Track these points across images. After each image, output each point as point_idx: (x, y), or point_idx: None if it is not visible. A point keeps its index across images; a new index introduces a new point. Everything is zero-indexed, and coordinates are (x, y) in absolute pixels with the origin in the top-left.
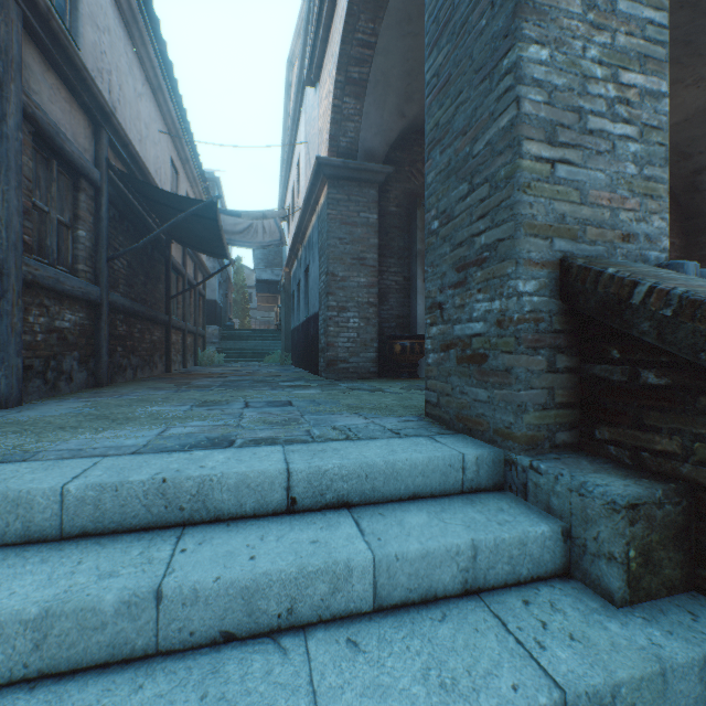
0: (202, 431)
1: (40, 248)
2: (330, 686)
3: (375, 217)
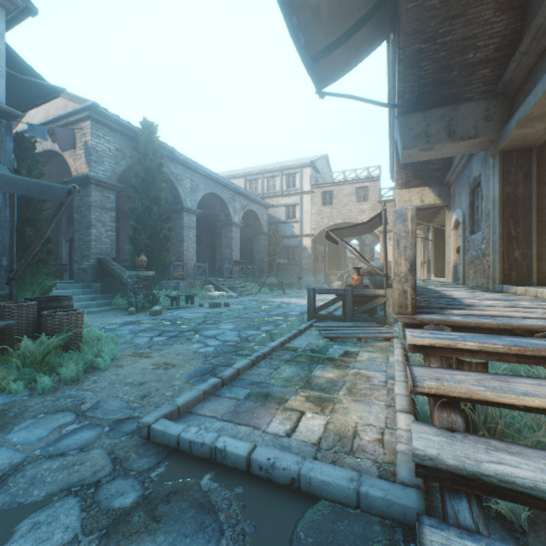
0: None
1: None
2: None
3: None
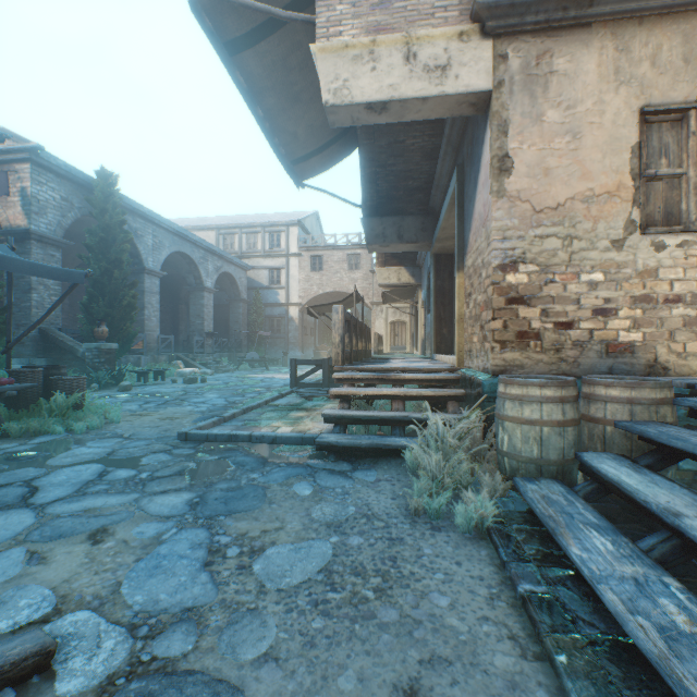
0: None
1: None
2: None
3: None
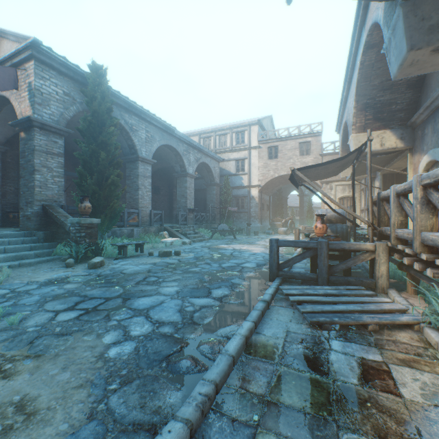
0: None
1: None
2: (4, 246)
3: (0, 165)
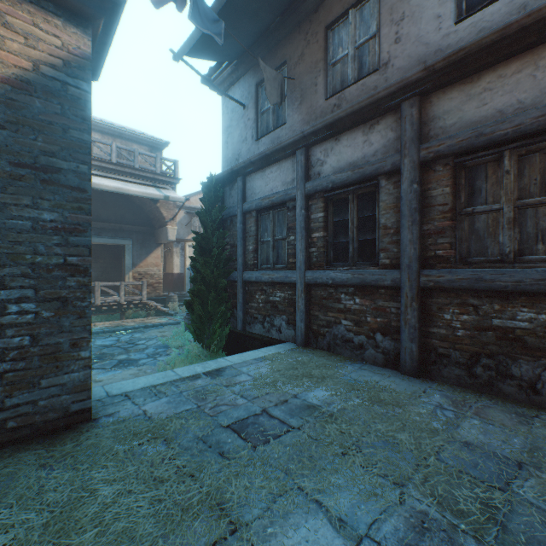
0: (232, 378)
1: (485, 249)
2: None
3: None
